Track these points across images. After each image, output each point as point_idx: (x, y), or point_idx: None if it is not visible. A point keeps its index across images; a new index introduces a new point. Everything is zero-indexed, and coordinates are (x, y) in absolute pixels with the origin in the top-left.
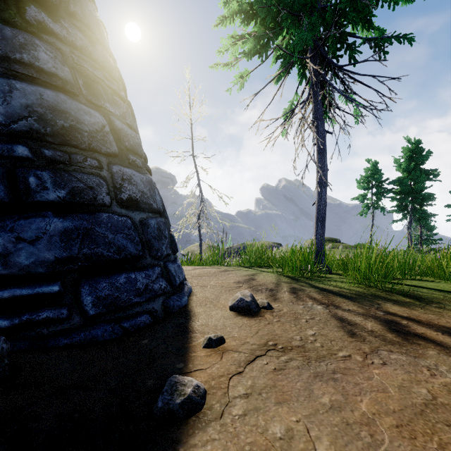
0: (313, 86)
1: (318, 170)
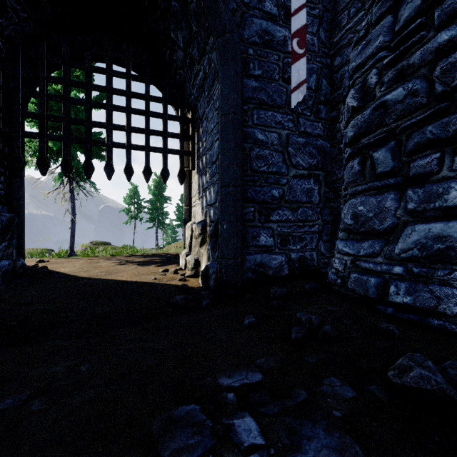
0: (69, 179)
1: (72, 215)
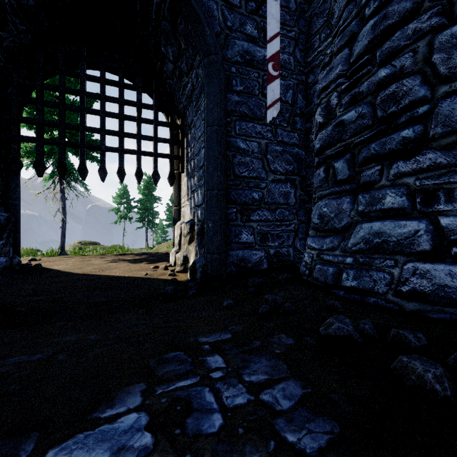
0: (60, 179)
1: (62, 214)
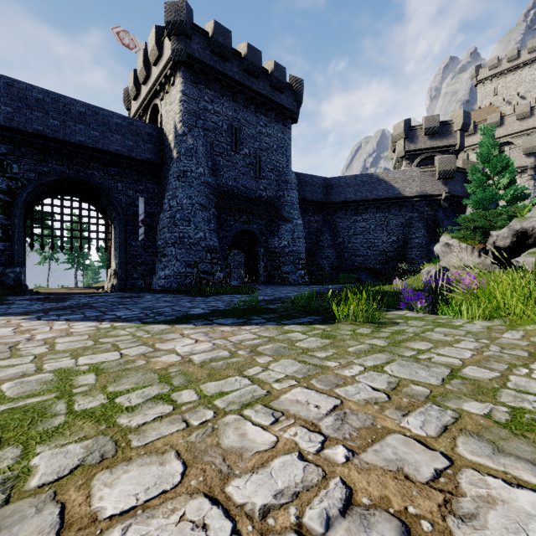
0: None
1: None
